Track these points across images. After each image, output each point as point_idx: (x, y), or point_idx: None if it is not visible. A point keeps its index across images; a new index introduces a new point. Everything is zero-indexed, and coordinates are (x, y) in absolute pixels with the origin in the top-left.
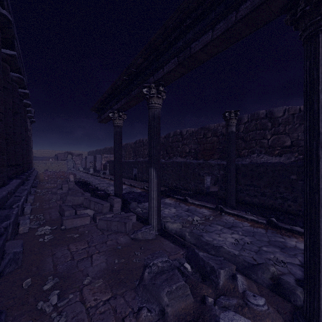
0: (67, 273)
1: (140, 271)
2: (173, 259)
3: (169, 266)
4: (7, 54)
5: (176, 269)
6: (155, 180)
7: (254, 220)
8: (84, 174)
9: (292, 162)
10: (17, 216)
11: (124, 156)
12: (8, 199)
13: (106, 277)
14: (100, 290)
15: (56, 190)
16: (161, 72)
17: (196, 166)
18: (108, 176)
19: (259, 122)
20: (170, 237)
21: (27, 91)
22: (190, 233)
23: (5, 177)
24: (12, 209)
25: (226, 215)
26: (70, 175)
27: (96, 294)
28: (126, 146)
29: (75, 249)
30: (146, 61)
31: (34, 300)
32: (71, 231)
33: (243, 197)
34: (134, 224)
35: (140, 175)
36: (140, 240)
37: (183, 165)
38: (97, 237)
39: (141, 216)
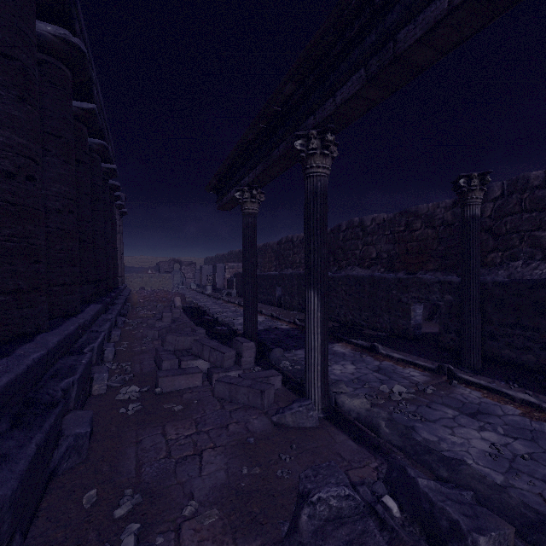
0: (156, 485)
1: (291, 501)
2: (359, 482)
3: (353, 508)
4: (83, 109)
5: (370, 519)
6: (318, 314)
7: (530, 402)
8: (197, 295)
9: None
10: (90, 367)
11: (260, 266)
12: (79, 337)
13: (225, 505)
14: (213, 534)
15: (153, 321)
16: (330, 104)
17: (393, 285)
18: (235, 299)
19: (529, 196)
20: (348, 425)
21: (114, 166)
22: (389, 421)
23: (78, 301)
24: (82, 354)
25: (462, 385)
26: (175, 298)
27: (205, 544)
28: (263, 249)
29: (175, 436)
30: (301, 88)
31: (98, 537)
32: (171, 398)
33: (497, 349)
34: (278, 393)
35: (288, 299)
36: (289, 428)
37: (368, 283)
38: (213, 414)
39: (290, 376)
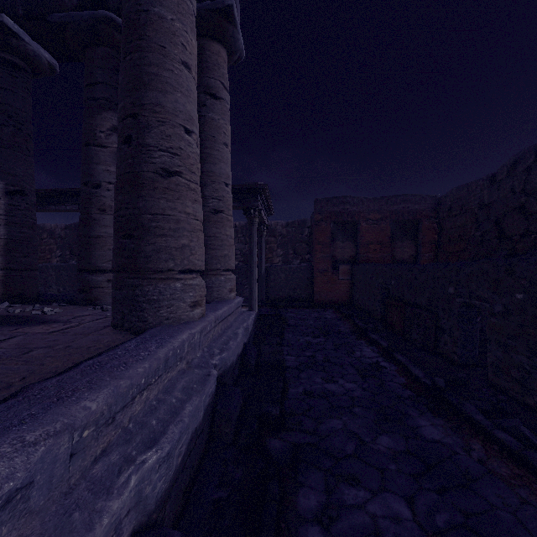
0: None
1: None
2: None
3: None
4: None
5: None
6: None
7: None
8: None
9: (236, 266)
10: None
11: None
12: None
13: None
14: None
15: None
16: None
17: None
18: None
19: None
20: None
21: None
22: None
23: None
24: None
25: None
26: None
27: None
28: None
29: None
30: None
31: None
32: None
33: None
34: None
35: (41, 289)
36: None
37: None
38: None
39: None
